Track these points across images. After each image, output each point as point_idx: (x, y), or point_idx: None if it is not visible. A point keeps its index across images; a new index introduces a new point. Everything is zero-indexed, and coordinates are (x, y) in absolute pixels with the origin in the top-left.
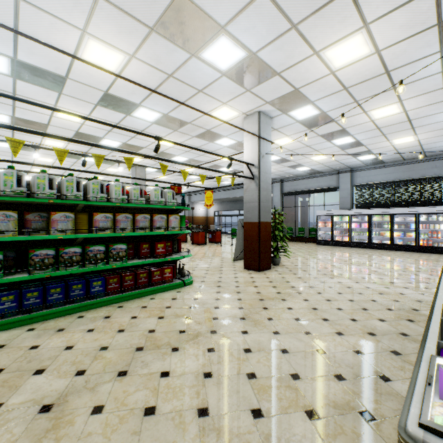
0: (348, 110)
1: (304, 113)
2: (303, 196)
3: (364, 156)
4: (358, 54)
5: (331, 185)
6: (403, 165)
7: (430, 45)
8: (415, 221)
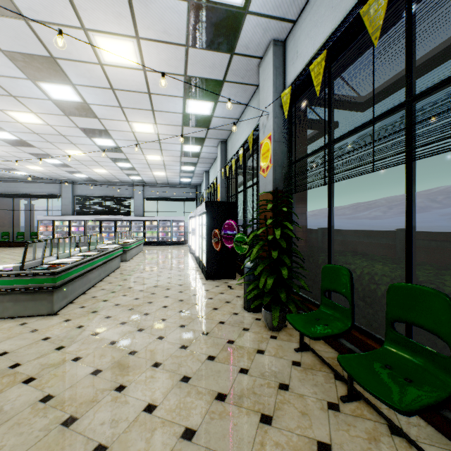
0: (46, 144)
1: (3, 135)
2: (28, 198)
3: (79, 174)
4: (36, 121)
5: (55, 192)
6: (110, 185)
7: (80, 133)
8: (115, 226)
